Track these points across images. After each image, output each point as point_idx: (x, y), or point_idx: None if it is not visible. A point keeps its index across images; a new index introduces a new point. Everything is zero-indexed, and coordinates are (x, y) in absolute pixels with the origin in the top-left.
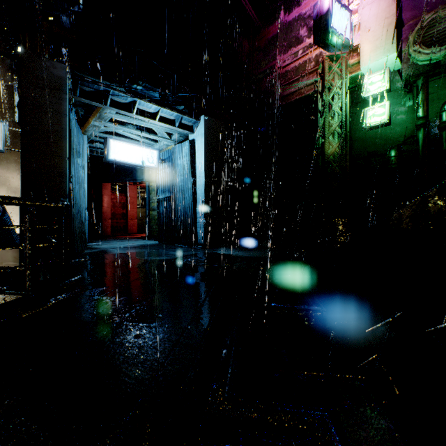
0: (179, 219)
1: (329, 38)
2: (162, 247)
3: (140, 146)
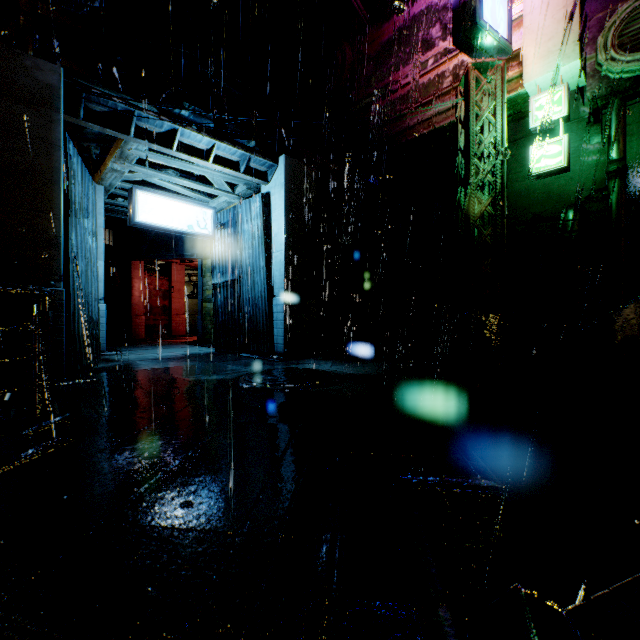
0: (246, 314)
1: (477, 37)
2: (219, 359)
3: (185, 202)
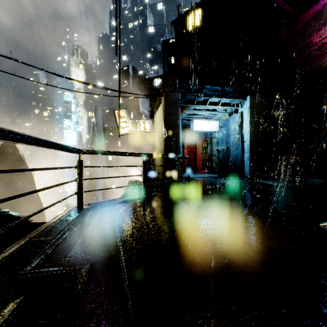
0: (232, 161)
1: None
2: (221, 178)
3: (208, 120)
